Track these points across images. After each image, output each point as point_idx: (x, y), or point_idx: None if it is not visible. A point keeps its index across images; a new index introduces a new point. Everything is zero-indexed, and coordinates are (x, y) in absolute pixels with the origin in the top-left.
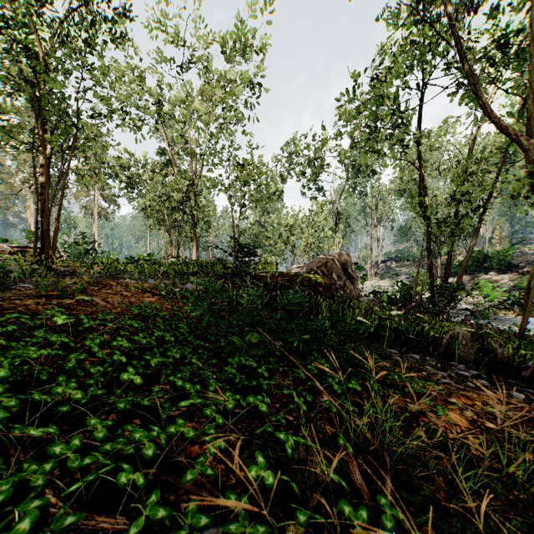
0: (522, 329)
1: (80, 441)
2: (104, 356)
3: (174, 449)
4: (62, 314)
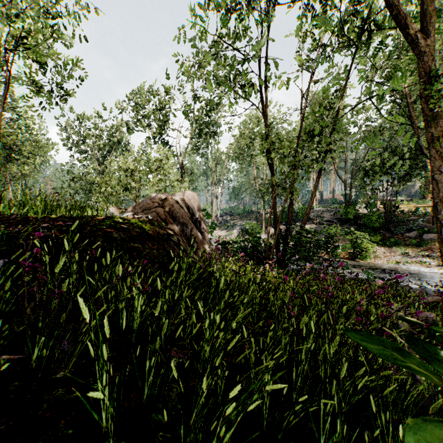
0: None
1: None
2: None
3: None
4: None
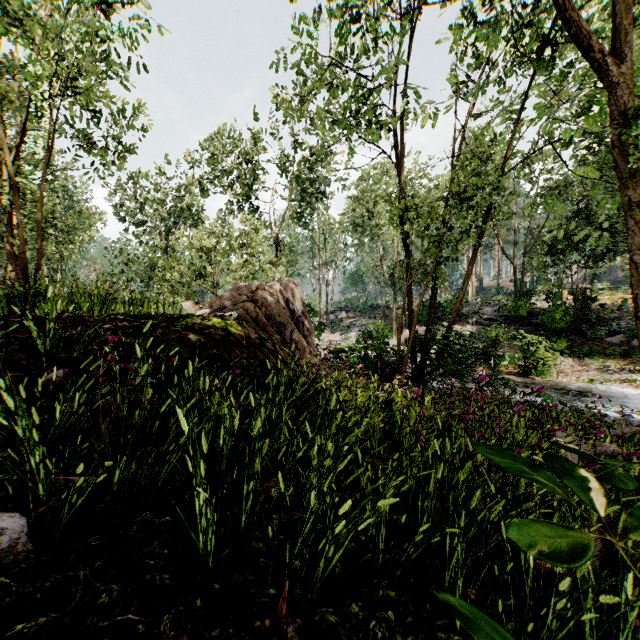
0: None
1: None
2: None
3: None
4: None
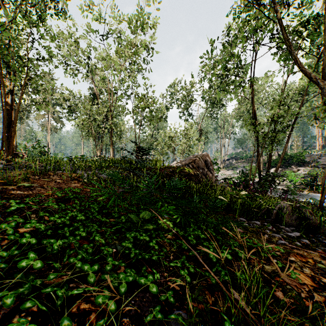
0: (322, 203)
1: None
2: (17, 238)
3: None
4: (2, 197)
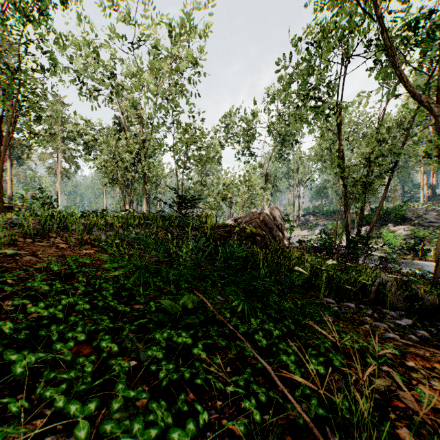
0: (437, 275)
1: None
2: None
3: None
4: None
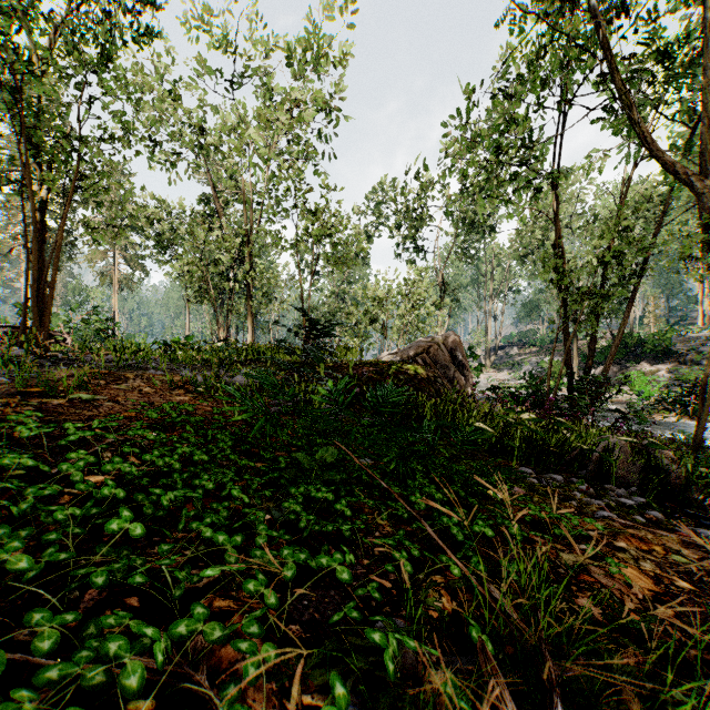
0: (698, 438)
1: (2, 662)
2: (90, 488)
3: (190, 657)
4: (42, 420)
